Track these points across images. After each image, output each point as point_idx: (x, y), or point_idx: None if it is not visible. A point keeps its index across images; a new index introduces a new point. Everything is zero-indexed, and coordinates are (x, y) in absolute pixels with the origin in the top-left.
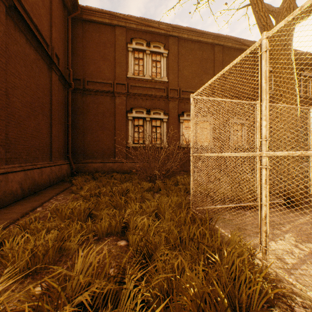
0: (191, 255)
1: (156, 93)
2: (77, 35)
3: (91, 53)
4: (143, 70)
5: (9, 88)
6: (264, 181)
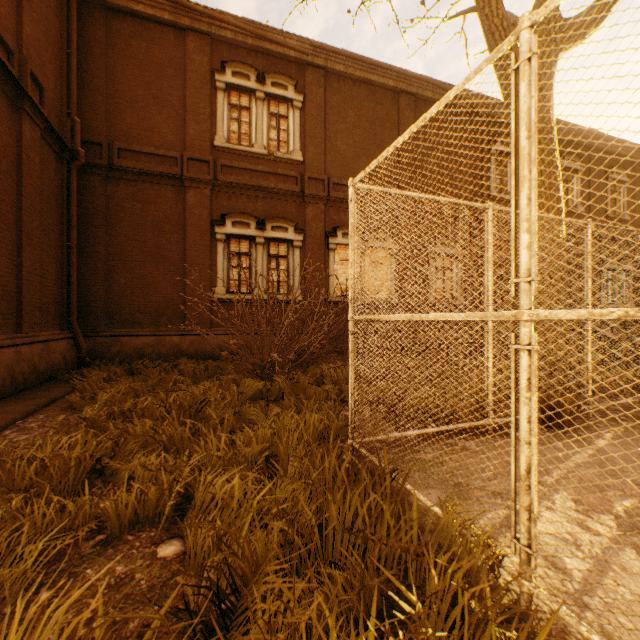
0: (347, 580)
1: (278, 186)
2: (94, 42)
3: (128, 85)
4: (249, 133)
5: None
6: (526, 382)
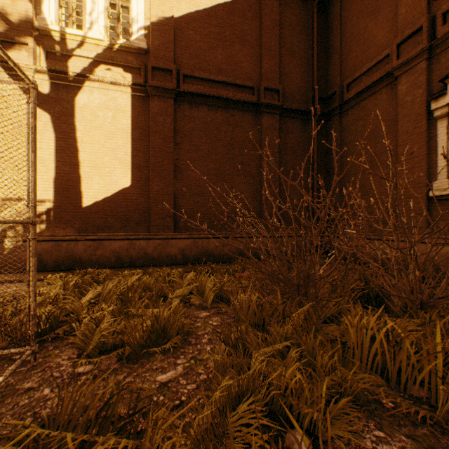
0: None
1: None
2: (333, 19)
3: (353, 27)
4: None
5: (182, 166)
6: None
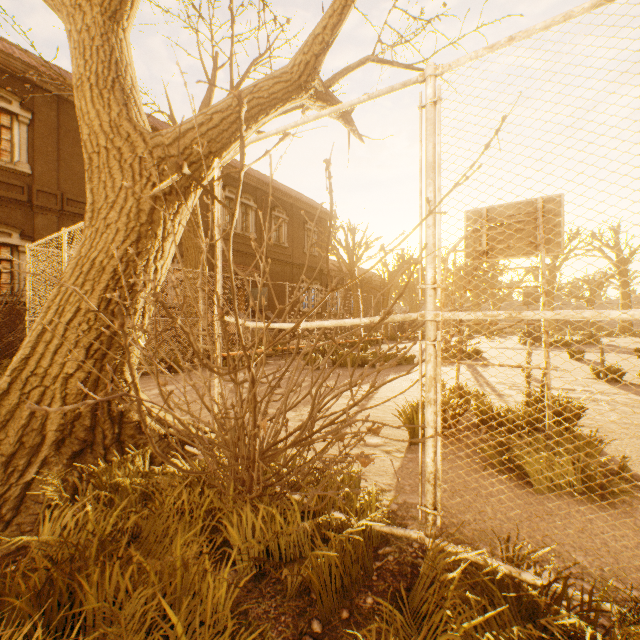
0: None
1: None
2: None
3: None
4: None
5: None
6: None
